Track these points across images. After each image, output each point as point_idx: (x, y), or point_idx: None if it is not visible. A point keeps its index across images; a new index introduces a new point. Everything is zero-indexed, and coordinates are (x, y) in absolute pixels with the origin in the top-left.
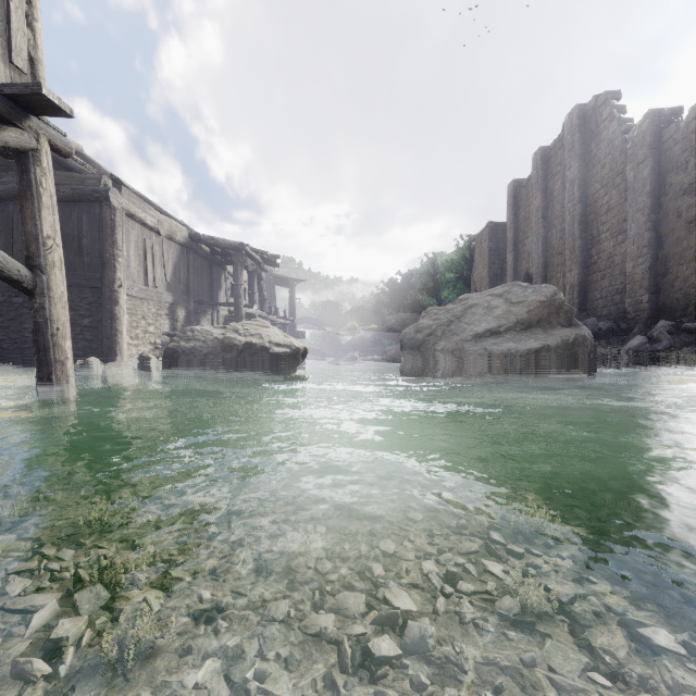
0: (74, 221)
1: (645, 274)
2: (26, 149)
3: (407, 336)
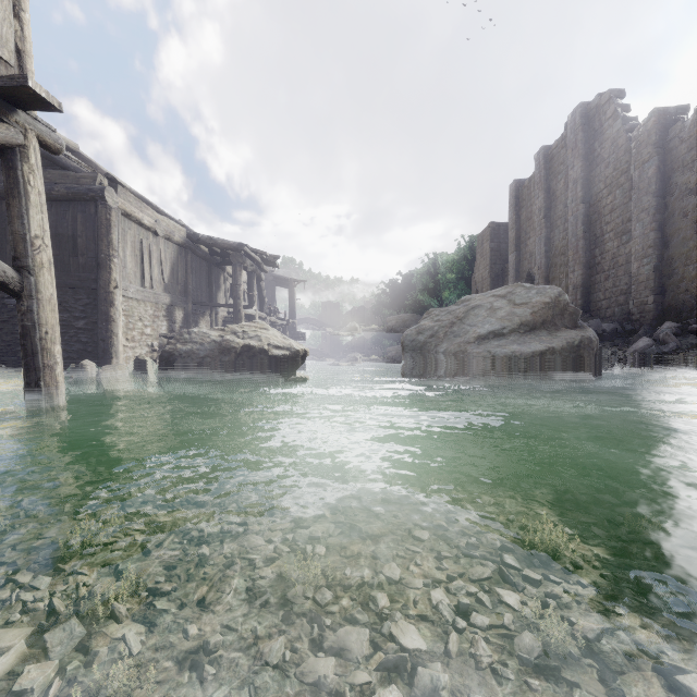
0: (69, 220)
1: (650, 275)
2: (13, 145)
3: (408, 338)
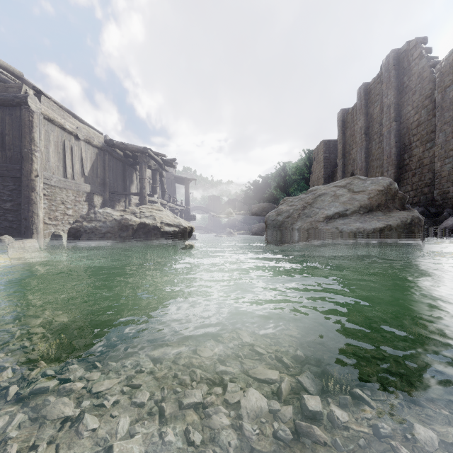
0: None
1: (451, 171)
2: None
3: (270, 218)
